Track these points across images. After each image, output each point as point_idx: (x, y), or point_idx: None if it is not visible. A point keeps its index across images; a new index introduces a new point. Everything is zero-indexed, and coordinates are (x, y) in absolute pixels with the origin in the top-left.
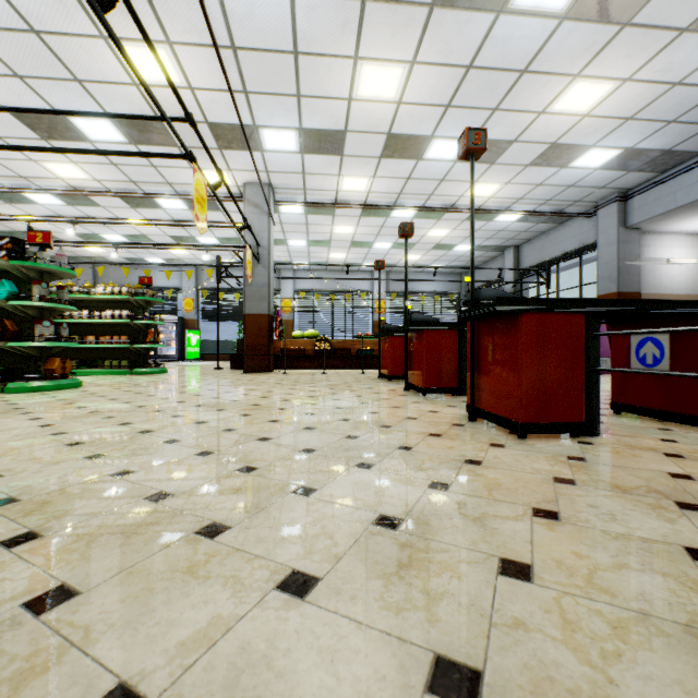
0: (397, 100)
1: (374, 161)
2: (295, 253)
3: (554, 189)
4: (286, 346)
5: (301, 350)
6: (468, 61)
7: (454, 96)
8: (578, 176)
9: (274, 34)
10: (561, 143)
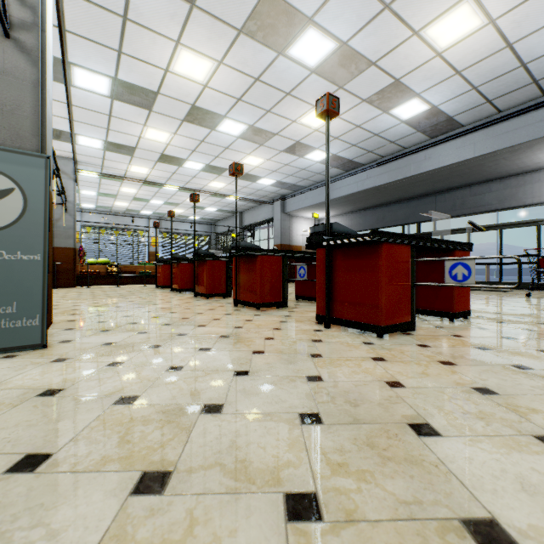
0: (167, 143)
1: (153, 162)
2: (84, 198)
3: (253, 190)
4: (83, 269)
5: (97, 272)
6: (201, 139)
7: (196, 148)
8: (262, 186)
9: (99, 107)
10: (250, 174)
